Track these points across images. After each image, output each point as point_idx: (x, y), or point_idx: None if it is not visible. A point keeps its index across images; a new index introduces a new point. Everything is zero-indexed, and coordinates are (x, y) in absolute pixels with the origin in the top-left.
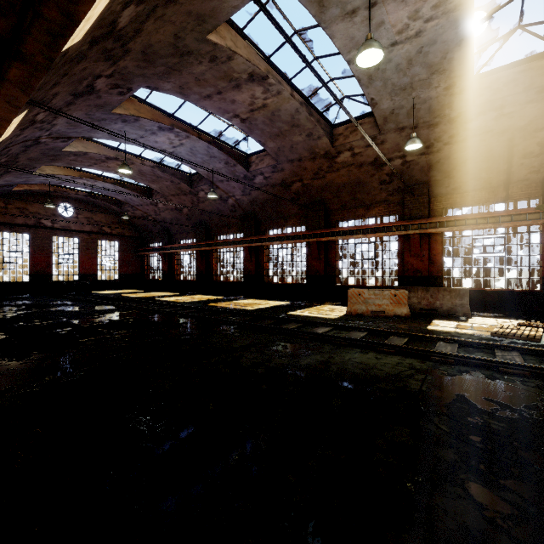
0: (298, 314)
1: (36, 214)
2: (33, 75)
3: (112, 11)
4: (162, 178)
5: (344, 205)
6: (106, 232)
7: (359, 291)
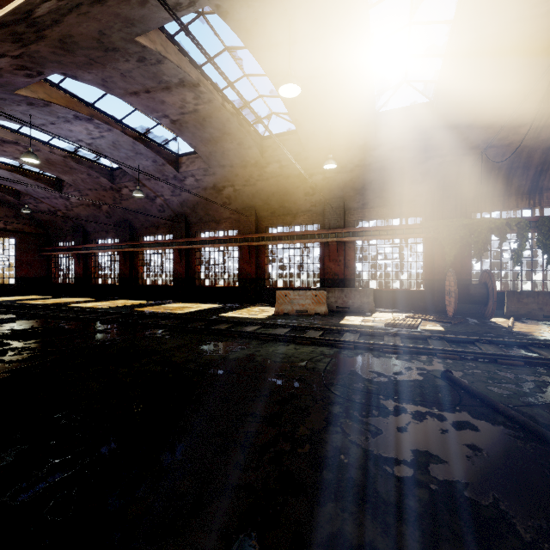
0: (230, 316)
1: None
2: None
3: (30, 2)
4: (77, 169)
5: (274, 212)
6: None
7: (285, 292)
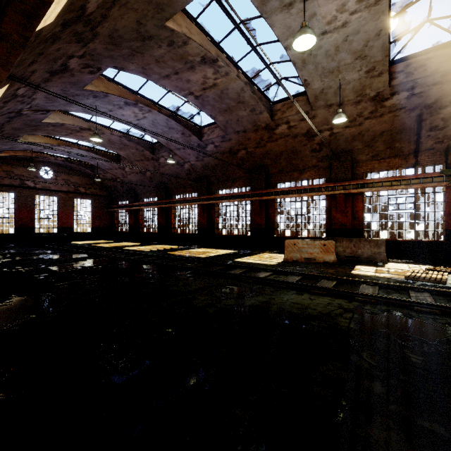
0: (243, 261)
1: (20, 176)
2: (11, 52)
3: None
4: (129, 146)
5: (282, 169)
6: (81, 192)
7: (294, 241)
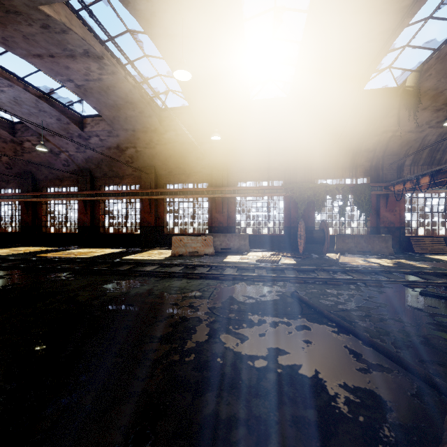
0: (132, 258)
1: None
2: None
3: None
4: None
5: (171, 171)
6: None
7: (180, 237)
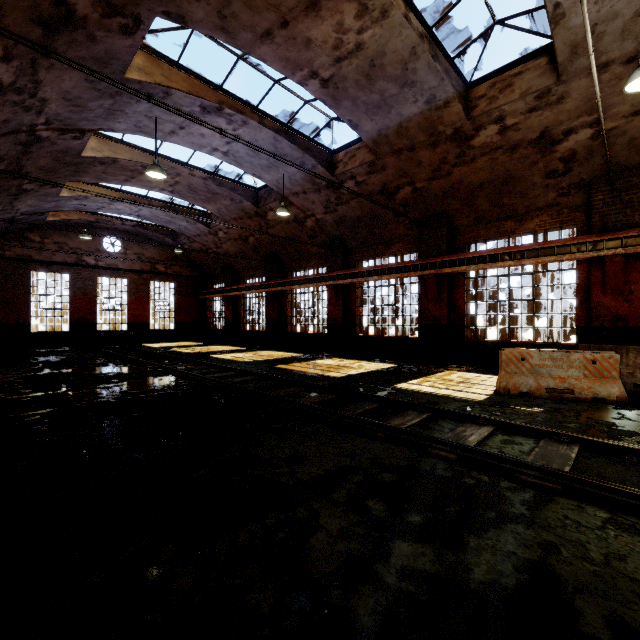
0: (414, 390)
1: (77, 250)
2: None
3: None
4: (219, 194)
5: (480, 217)
6: (160, 271)
7: (521, 352)
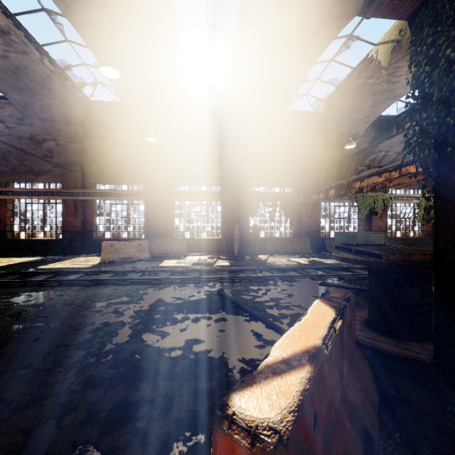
0: (50, 267)
1: None
2: None
3: None
4: None
5: (101, 170)
6: None
7: (111, 243)
